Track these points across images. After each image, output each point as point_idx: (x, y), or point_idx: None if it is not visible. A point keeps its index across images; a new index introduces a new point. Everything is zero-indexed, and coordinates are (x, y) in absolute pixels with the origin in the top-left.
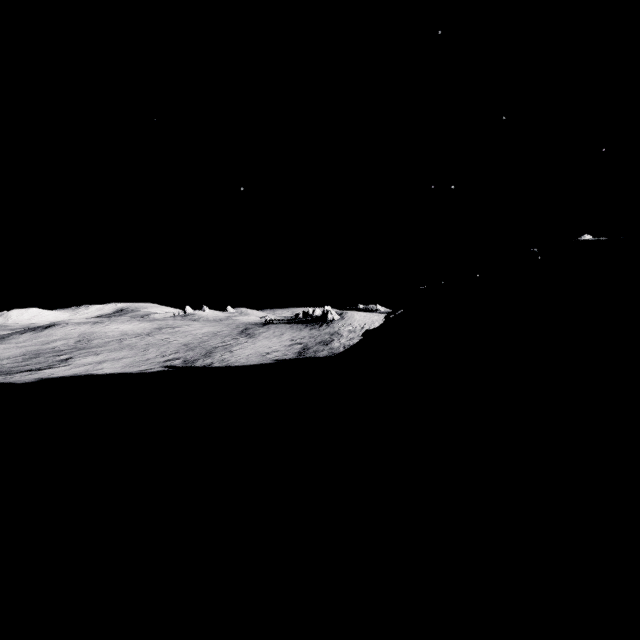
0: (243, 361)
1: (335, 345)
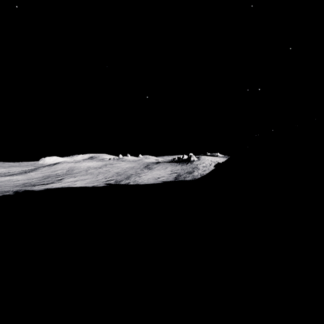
0: (145, 182)
1: (195, 174)
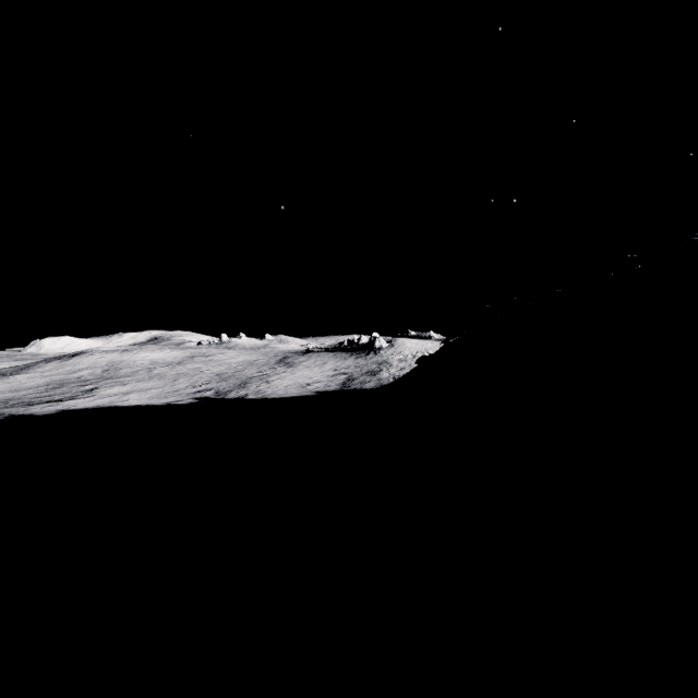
0: (281, 393)
1: (384, 375)
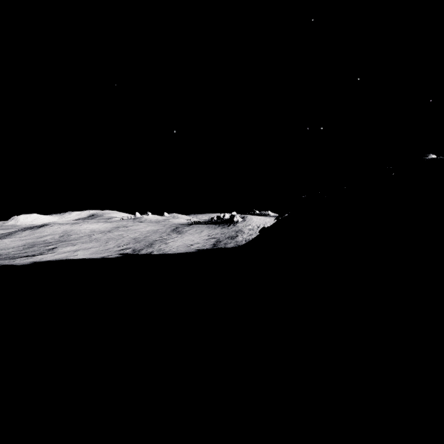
0: (174, 250)
1: (239, 239)
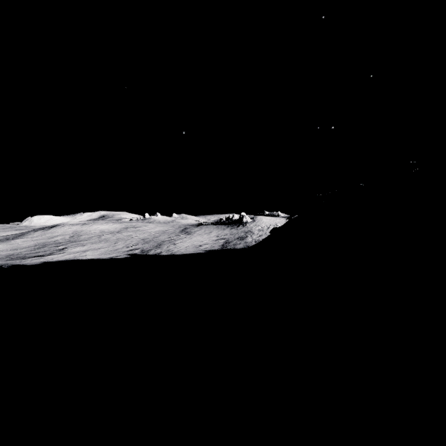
0: (183, 251)
1: (248, 240)
